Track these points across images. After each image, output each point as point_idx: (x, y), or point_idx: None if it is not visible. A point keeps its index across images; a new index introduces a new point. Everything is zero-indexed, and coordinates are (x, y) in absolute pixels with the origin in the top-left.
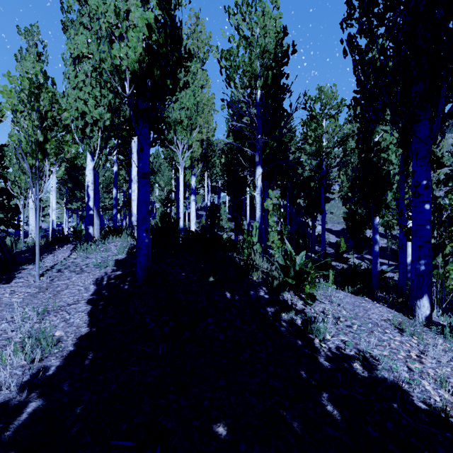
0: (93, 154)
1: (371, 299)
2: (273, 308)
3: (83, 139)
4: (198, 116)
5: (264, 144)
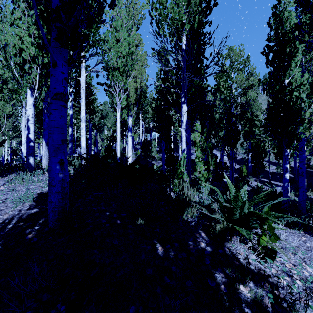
0: (33, 90)
1: (303, 231)
2: (223, 273)
3: (23, 76)
4: (133, 65)
5: (189, 85)
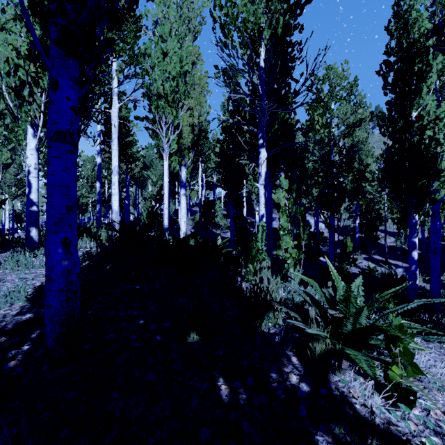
0: (36, 128)
1: None
2: (330, 433)
3: (21, 106)
4: (187, 91)
5: (270, 121)
